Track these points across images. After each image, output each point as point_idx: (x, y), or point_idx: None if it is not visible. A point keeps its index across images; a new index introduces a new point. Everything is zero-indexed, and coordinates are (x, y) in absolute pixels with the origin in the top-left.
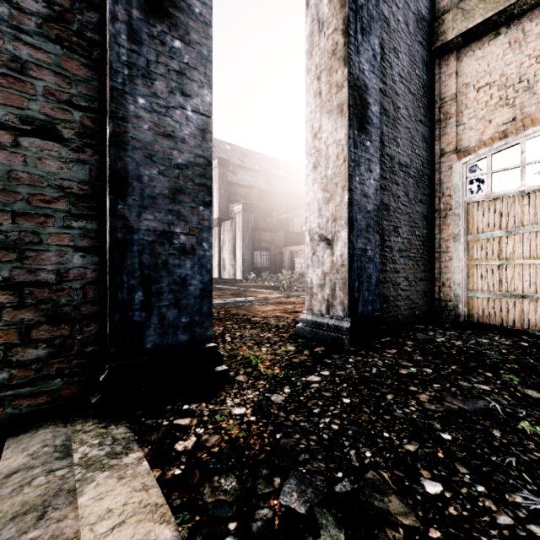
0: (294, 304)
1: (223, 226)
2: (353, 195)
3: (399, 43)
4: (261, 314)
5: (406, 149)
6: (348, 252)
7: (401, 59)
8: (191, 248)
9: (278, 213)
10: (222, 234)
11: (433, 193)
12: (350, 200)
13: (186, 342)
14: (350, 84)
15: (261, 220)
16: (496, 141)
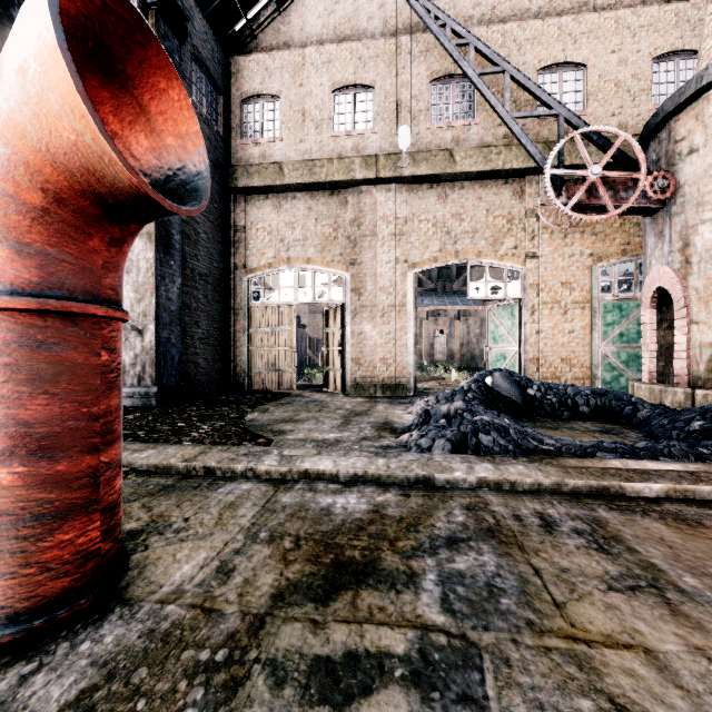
0: None
1: None
2: (160, 300)
3: None
4: None
5: (206, 263)
6: (155, 340)
7: None
8: None
9: None
10: None
11: (230, 296)
12: (157, 303)
13: None
14: (157, 222)
15: None
16: (267, 268)
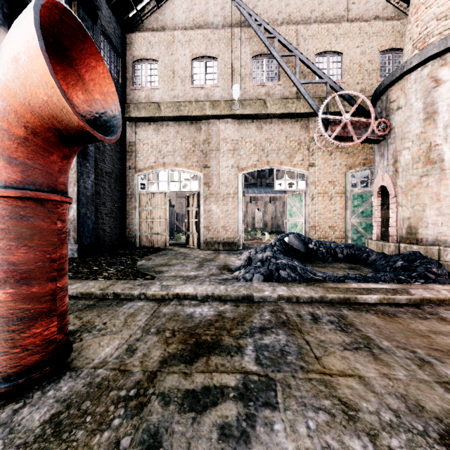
0: None
1: None
2: (79, 188)
3: None
4: None
5: (110, 165)
6: (77, 214)
7: None
8: None
9: None
10: None
11: (125, 186)
12: (78, 191)
13: None
14: None
15: None
16: (150, 169)
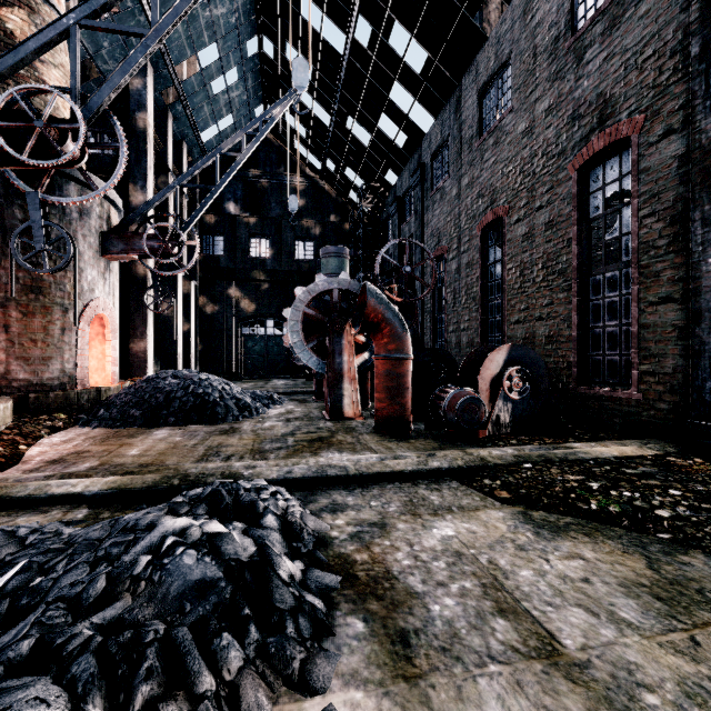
0: None
1: None
2: None
3: None
4: None
5: None
6: None
7: None
8: None
9: None
10: None
11: None
12: None
13: None
14: None
15: None
16: None
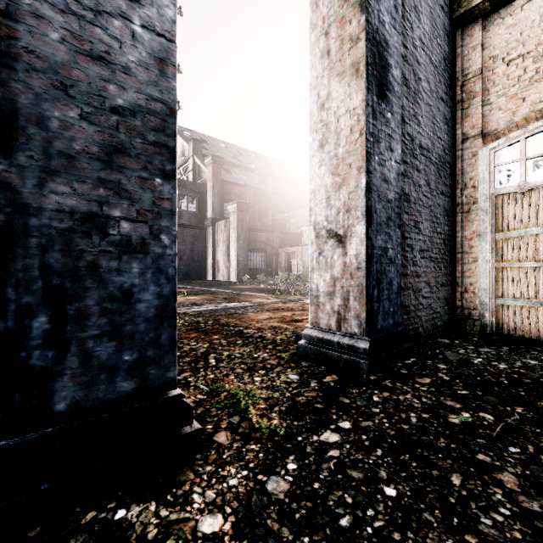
0: (292, 310)
1: (217, 226)
2: (371, 178)
3: (420, 2)
4: (255, 324)
5: (427, 130)
6: (365, 252)
7: (422, 21)
8: (141, 243)
9: (274, 213)
10: (216, 235)
11: (454, 184)
12: (368, 185)
13: (132, 393)
14: (368, 36)
15: (257, 220)
16: (531, 122)
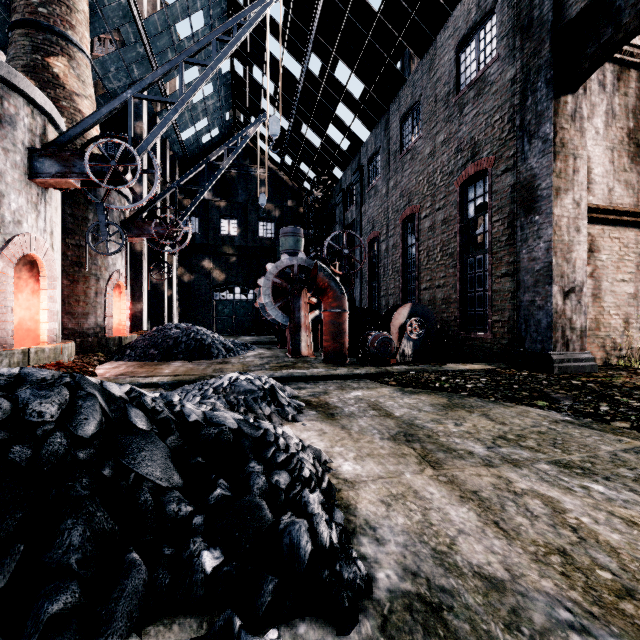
0: None
1: None
2: None
3: None
4: None
5: None
6: None
7: None
8: (542, 306)
9: None
10: None
11: None
12: None
13: (540, 349)
14: None
15: None
16: None
